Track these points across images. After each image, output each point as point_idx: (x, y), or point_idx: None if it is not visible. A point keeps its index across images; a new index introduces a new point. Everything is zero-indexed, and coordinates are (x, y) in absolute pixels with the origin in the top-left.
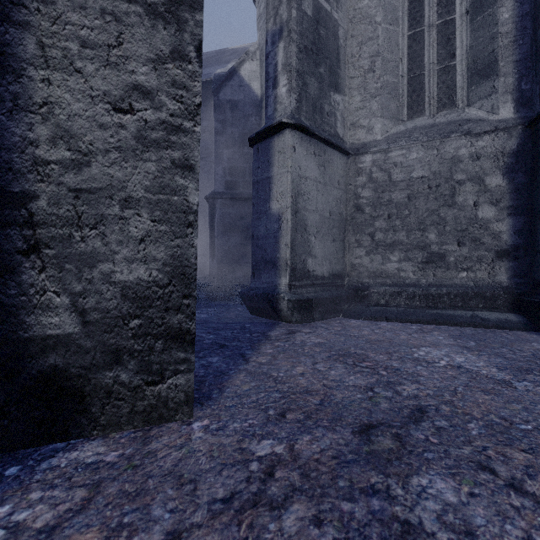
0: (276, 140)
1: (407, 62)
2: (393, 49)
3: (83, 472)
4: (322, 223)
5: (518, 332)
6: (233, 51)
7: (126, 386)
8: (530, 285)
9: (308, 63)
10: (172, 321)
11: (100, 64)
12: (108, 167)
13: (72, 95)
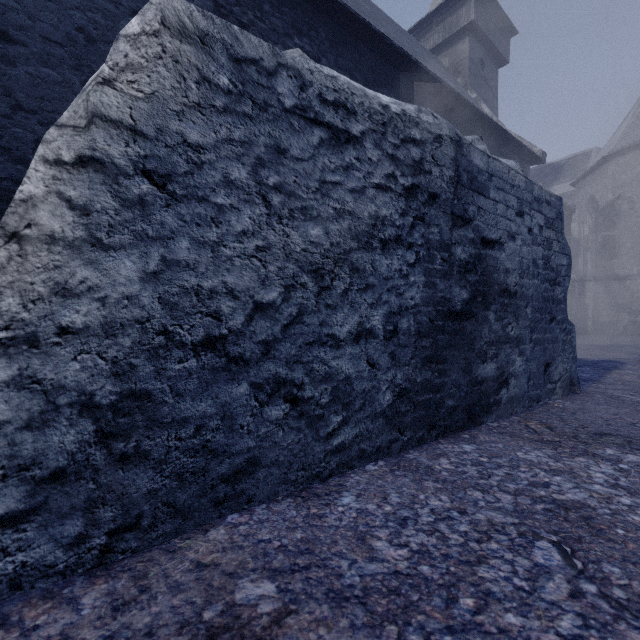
0: (586, 283)
1: None
2: None
3: None
4: (606, 305)
5: None
6: (550, 168)
7: None
8: None
9: (599, 257)
10: None
11: None
12: None
13: None
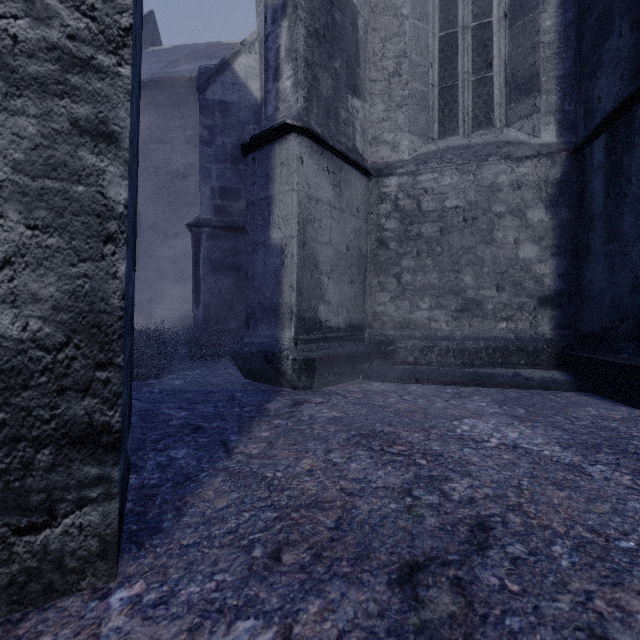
0: (277, 148)
1: (439, 69)
2: (422, 51)
3: None
4: (338, 259)
5: (566, 394)
6: (227, 45)
7: None
8: (575, 337)
9: (320, 53)
10: (73, 410)
11: None
12: None
13: None
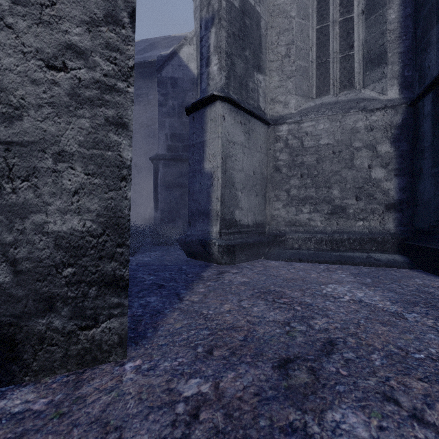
0: (208, 110)
1: (316, 51)
2: (305, 39)
3: (7, 423)
4: (247, 180)
5: (403, 270)
6: (174, 38)
7: (59, 332)
8: (411, 232)
9: (235, 47)
10: (106, 268)
11: (33, 22)
12: (41, 121)
13: (2, 50)
